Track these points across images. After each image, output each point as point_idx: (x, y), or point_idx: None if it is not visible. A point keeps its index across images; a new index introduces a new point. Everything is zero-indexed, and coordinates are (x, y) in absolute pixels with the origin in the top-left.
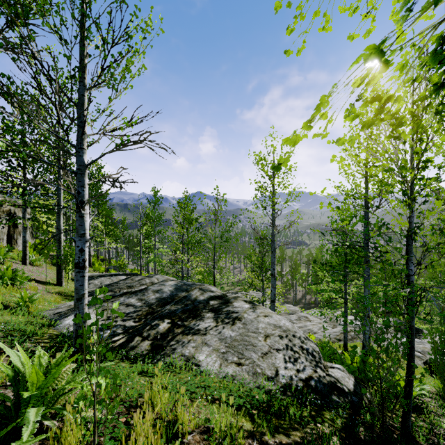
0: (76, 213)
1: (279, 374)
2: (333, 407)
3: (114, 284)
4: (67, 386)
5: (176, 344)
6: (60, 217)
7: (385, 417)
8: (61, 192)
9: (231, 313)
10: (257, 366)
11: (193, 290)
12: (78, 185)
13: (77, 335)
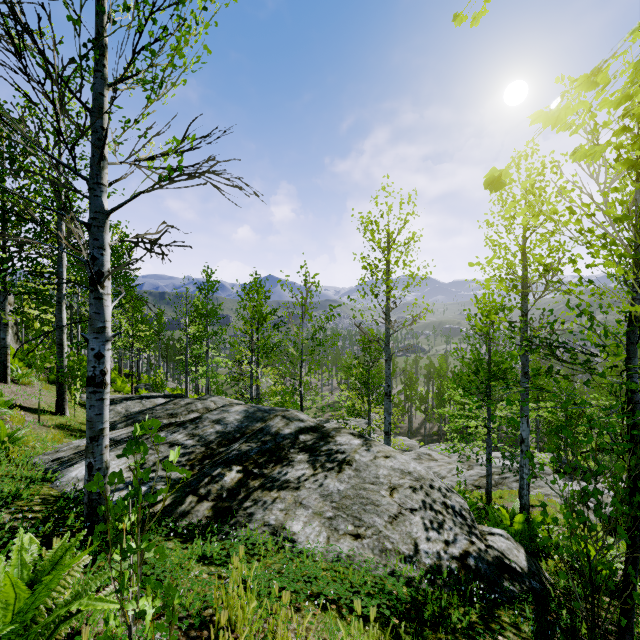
0: (90, 292)
1: (419, 550)
2: (508, 601)
3: (147, 412)
4: (75, 607)
5: (254, 506)
6: (62, 308)
7: (597, 617)
8: (63, 269)
9: (335, 454)
10: (385, 538)
11: (273, 418)
12: (93, 245)
13: (91, 499)
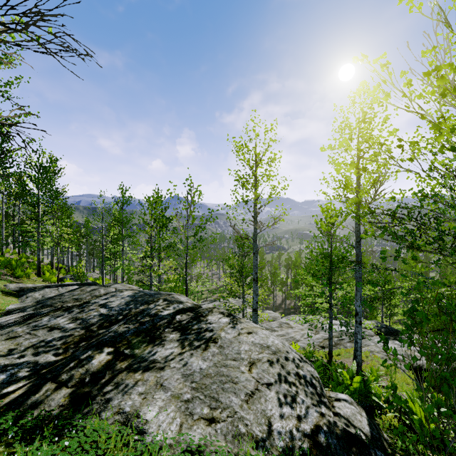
0: None
1: (273, 430)
2: None
3: (56, 297)
4: None
5: (114, 390)
6: None
7: None
8: None
9: (204, 332)
10: (240, 420)
11: (155, 301)
12: None
13: None
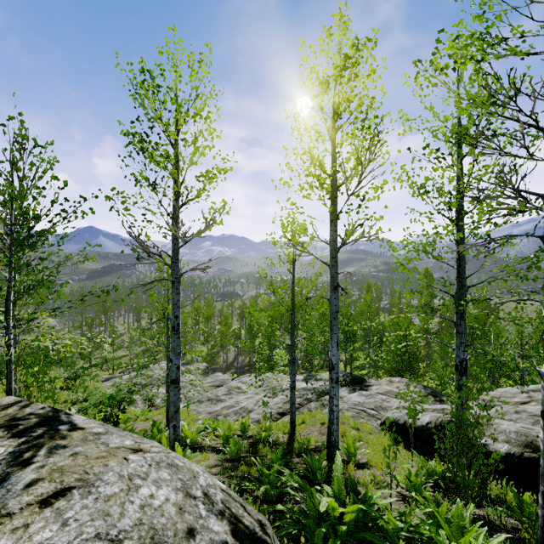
0: None
1: None
2: None
3: None
4: None
5: None
6: None
7: None
8: None
9: None
10: None
11: None
12: None
13: None
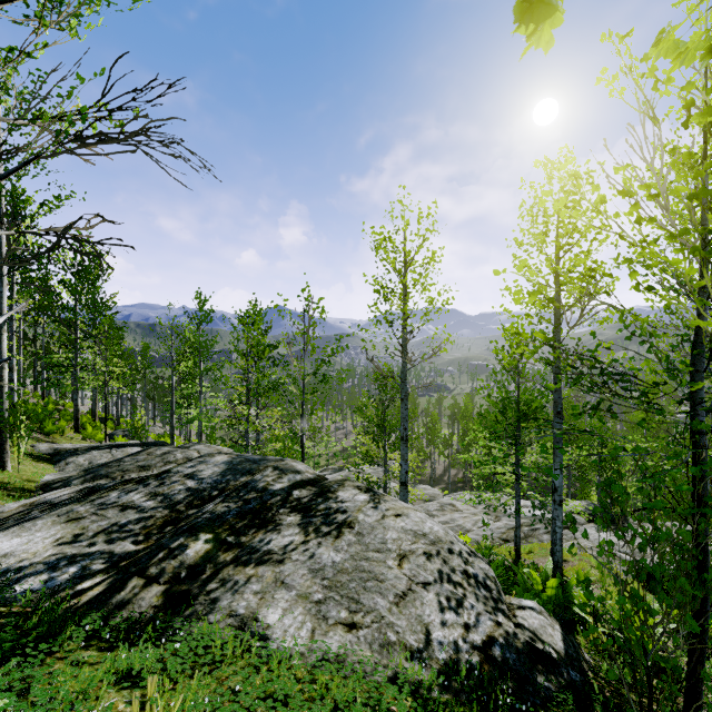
0: None
1: (432, 640)
2: (542, 705)
3: (113, 464)
4: None
5: (221, 588)
6: (2, 337)
7: None
8: (3, 288)
9: (334, 514)
10: (388, 626)
11: (262, 471)
12: None
13: None
